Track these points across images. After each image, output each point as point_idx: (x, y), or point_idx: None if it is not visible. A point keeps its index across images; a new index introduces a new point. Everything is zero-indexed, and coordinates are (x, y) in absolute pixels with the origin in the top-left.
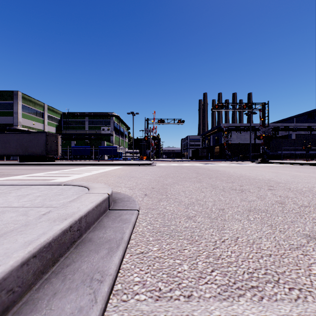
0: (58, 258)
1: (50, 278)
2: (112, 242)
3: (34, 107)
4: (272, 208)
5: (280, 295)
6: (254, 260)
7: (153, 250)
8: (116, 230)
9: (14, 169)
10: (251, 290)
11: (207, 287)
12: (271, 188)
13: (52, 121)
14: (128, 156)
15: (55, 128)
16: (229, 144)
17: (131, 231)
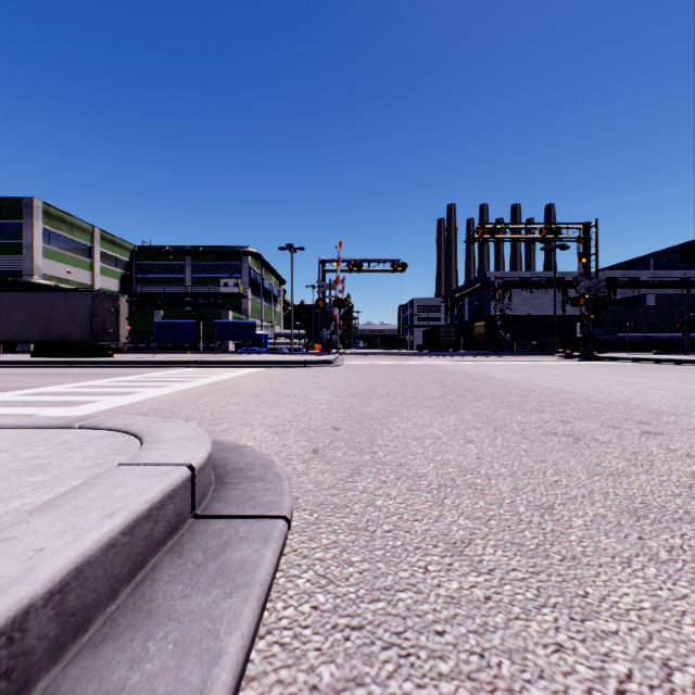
0: None
1: None
2: None
3: (71, 235)
4: None
5: None
6: None
7: None
8: (189, 640)
9: (9, 375)
10: None
11: None
12: (649, 429)
13: (112, 265)
14: (281, 344)
15: (118, 282)
16: (507, 318)
17: (248, 638)
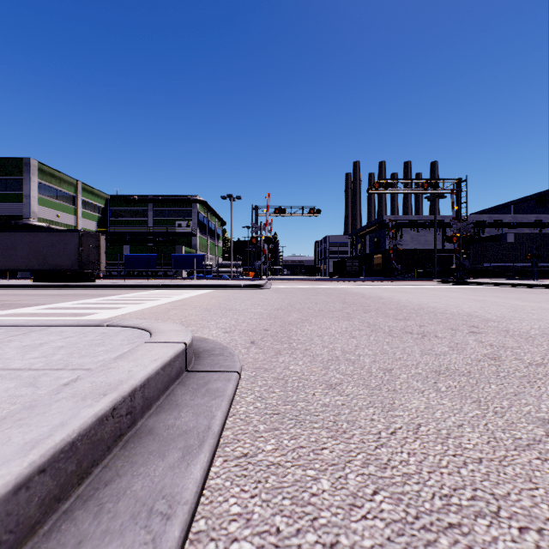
0: (88, 470)
1: (73, 510)
2: (191, 435)
3: (60, 187)
4: (479, 368)
5: (504, 543)
6: (450, 471)
7: (265, 450)
8: (199, 412)
9: (22, 295)
10: (448, 531)
11: (365, 525)
12: (475, 330)
13: (91, 210)
14: (223, 272)
15: (96, 223)
16: (398, 251)
17: (225, 413)
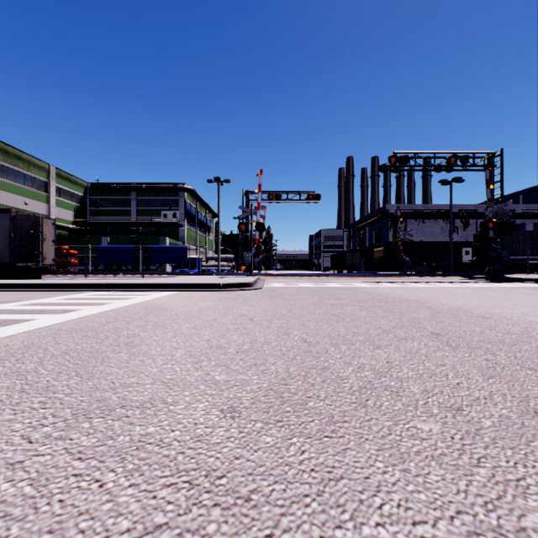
0: None
1: None
2: None
3: (28, 171)
4: None
5: None
6: None
7: None
8: None
9: None
10: None
11: None
12: None
13: (67, 199)
14: (213, 266)
15: (73, 213)
16: (408, 243)
17: None
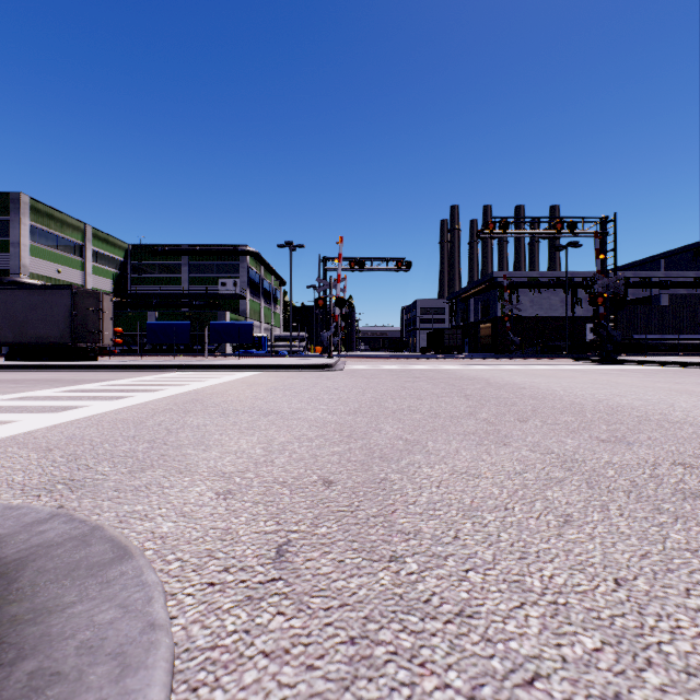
0: None
1: None
2: None
3: (61, 233)
4: None
5: None
6: None
7: None
8: None
9: None
10: None
11: None
12: None
13: (105, 264)
14: (281, 347)
15: (112, 282)
16: (516, 319)
17: None
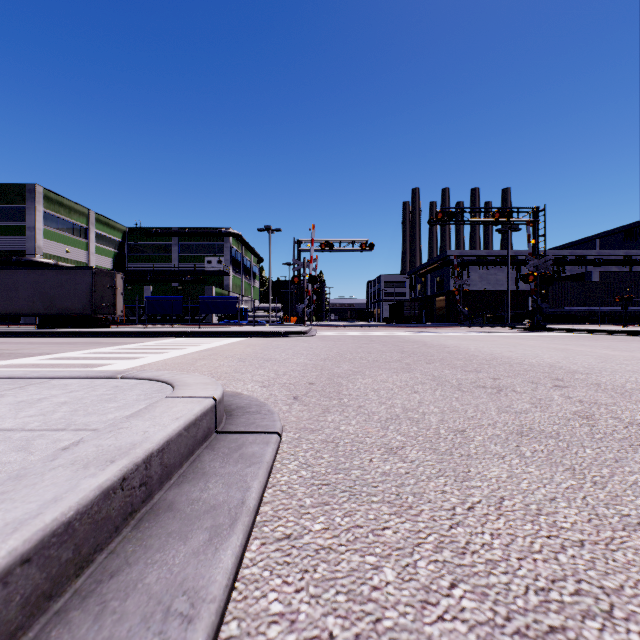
0: (90, 557)
1: (67, 610)
2: (221, 511)
3: (69, 218)
4: (569, 429)
5: None
6: (546, 557)
7: (313, 531)
8: (231, 483)
9: (24, 343)
10: (549, 637)
11: (443, 629)
12: (560, 383)
13: (105, 245)
14: (260, 317)
15: (111, 260)
16: (465, 293)
17: (263, 484)
